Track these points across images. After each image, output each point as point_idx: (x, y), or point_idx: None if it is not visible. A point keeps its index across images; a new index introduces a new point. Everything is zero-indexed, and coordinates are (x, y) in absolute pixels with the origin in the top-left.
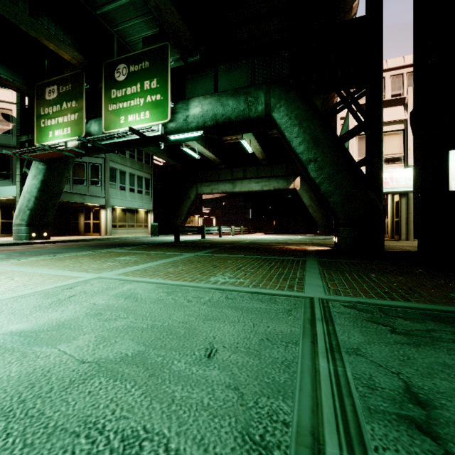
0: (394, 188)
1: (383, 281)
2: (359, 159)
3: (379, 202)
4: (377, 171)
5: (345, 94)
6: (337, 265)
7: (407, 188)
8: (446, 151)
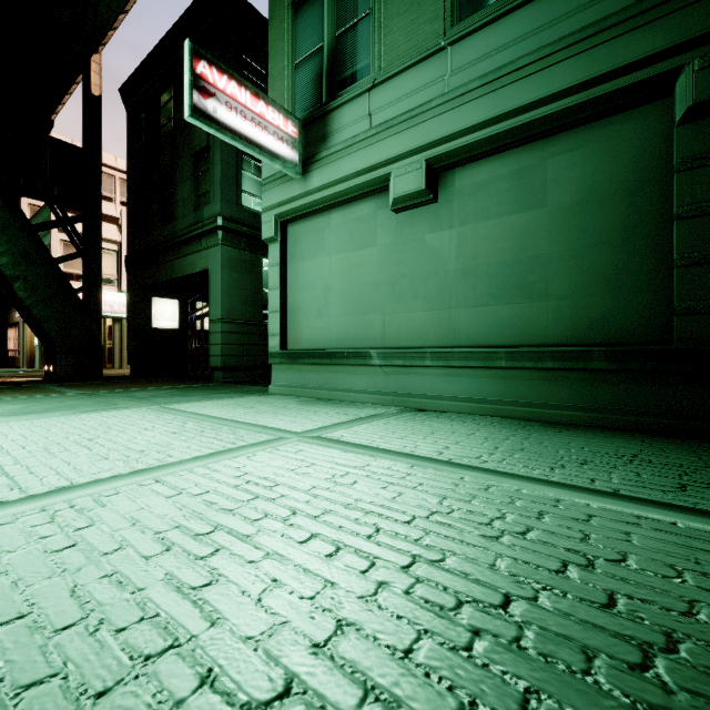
0: (108, 312)
1: (113, 387)
2: (65, 271)
3: (99, 332)
4: (97, 303)
5: (63, 215)
6: (73, 385)
7: (121, 314)
8: (151, 297)
